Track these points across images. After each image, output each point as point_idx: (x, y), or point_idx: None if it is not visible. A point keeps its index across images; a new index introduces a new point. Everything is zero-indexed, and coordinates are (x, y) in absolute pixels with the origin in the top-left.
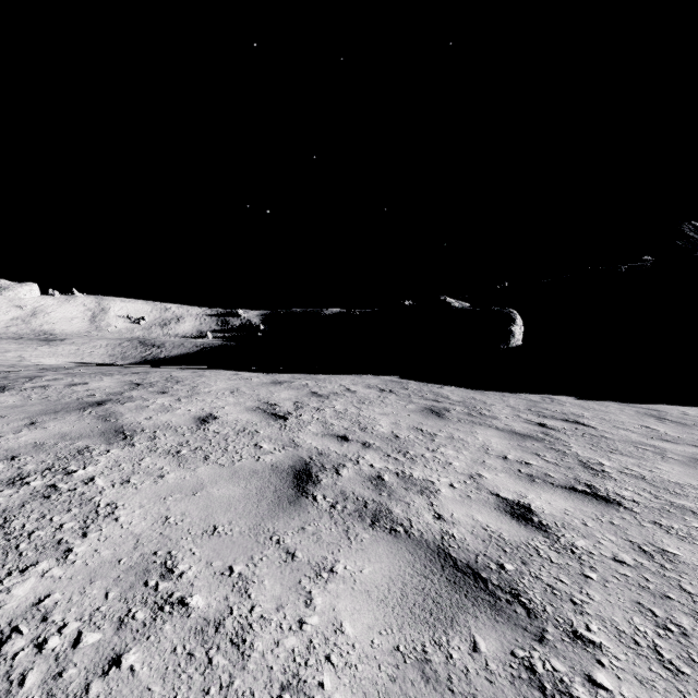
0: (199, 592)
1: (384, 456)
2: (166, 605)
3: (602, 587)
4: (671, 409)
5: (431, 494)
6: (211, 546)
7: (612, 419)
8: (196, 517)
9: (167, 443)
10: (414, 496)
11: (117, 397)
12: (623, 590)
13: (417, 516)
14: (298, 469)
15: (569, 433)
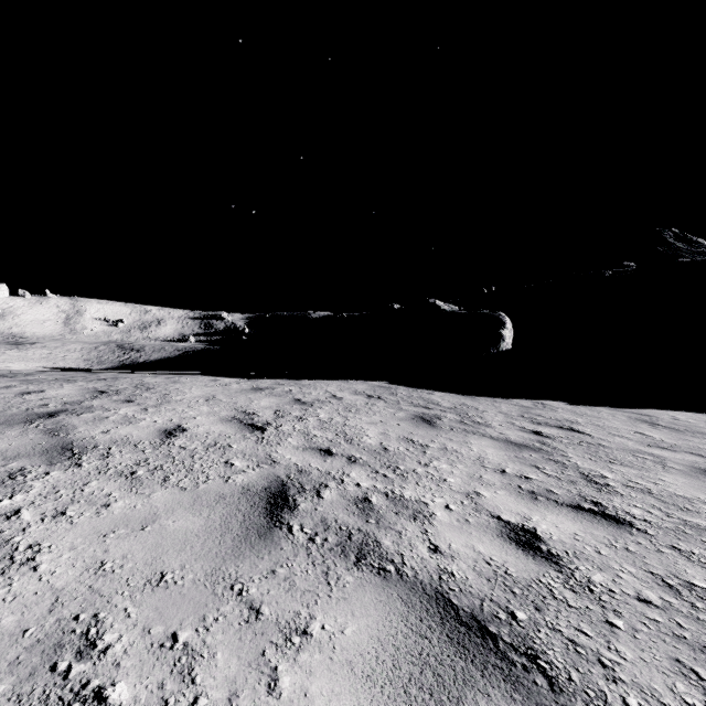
0: (125, 678)
1: (372, 473)
2: (75, 703)
3: (632, 639)
4: (661, 414)
5: (425, 519)
6: (152, 603)
7: (606, 425)
8: (141, 561)
9: (122, 462)
10: (406, 523)
11: (74, 407)
12: (656, 642)
13: (410, 549)
14: (273, 491)
15: (566, 441)
